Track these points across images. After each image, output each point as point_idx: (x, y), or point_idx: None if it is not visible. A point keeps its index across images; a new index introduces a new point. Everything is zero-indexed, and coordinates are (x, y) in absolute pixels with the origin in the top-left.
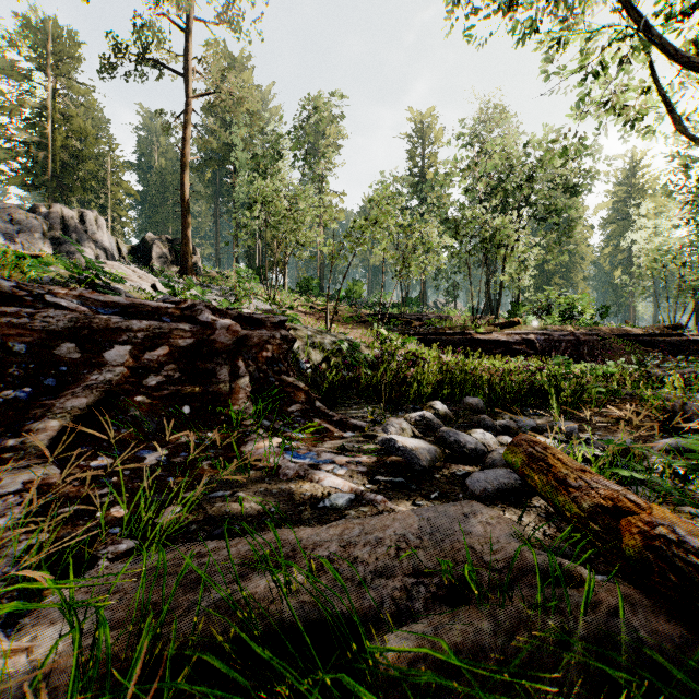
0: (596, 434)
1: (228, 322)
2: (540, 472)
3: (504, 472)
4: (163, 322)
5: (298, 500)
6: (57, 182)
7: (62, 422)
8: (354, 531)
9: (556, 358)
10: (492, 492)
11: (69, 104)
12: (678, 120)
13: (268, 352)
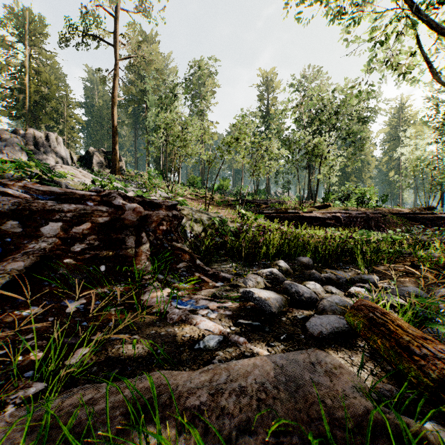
0: (392, 283)
1: (134, 205)
2: (376, 331)
3: (334, 318)
4: (87, 205)
5: (179, 342)
6: (31, 115)
7: (3, 280)
8: (221, 377)
9: (361, 230)
10: (326, 334)
11: (39, 64)
12: (435, 73)
13: (163, 226)
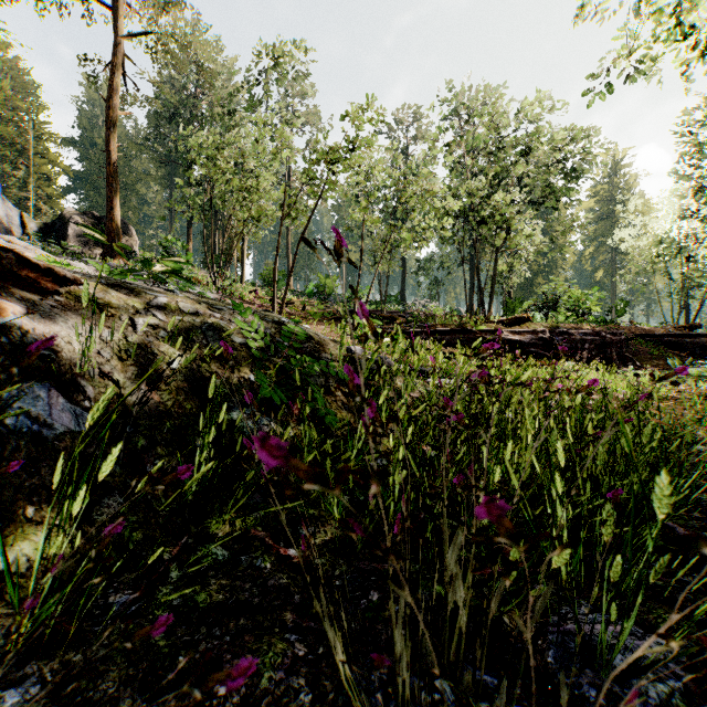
0: None
1: None
2: None
3: None
4: None
5: None
6: None
7: None
8: None
9: None
10: None
11: None
12: None
13: None
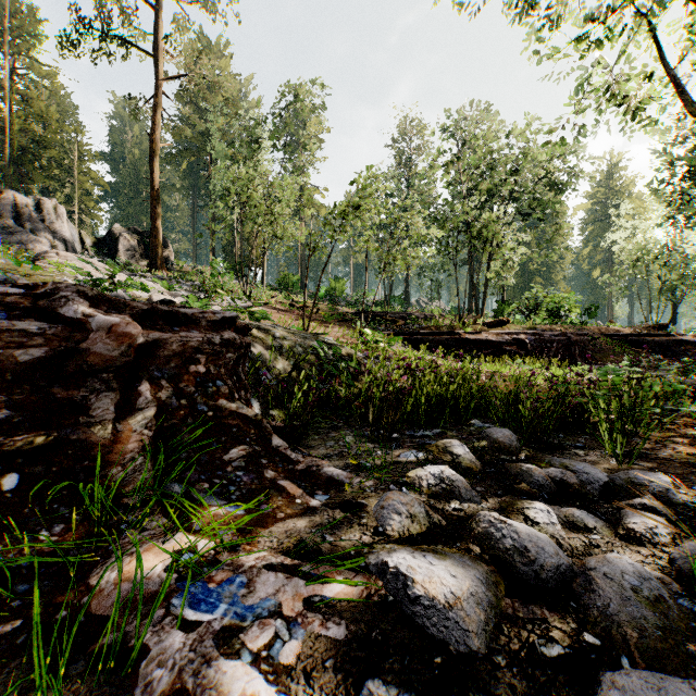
0: (695, 490)
1: (114, 319)
2: None
3: None
4: None
5: None
6: (16, 169)
7: None
8: None
9: (603, 370)
10: None
11: (29, 85)
12: (690, 100)
13: (198, 364)
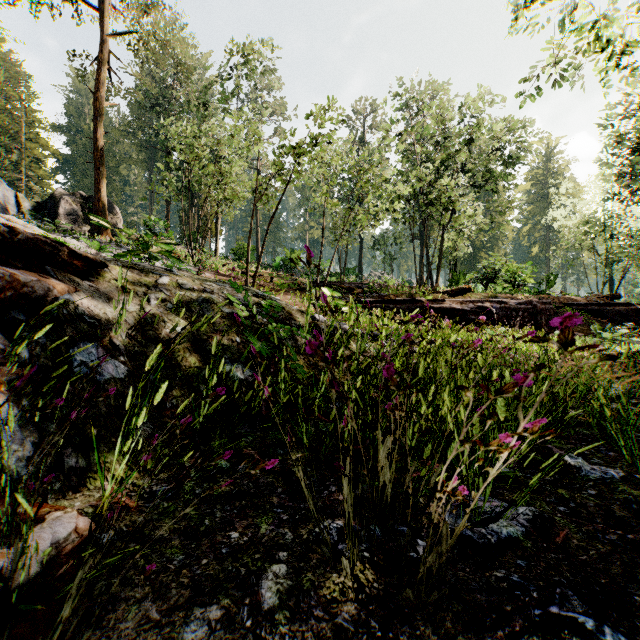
0: None
1: None
2: None
3: None
4: None
5: None
6: None
7: None
8: None
9: None
10: None
11: None
12: None
13: None
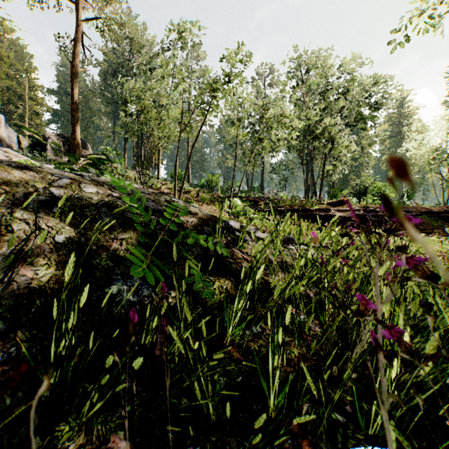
0: None
1: None
2: None
3: None
4: None
5: None
6: None
7: None
8: None
9: None
10: None
11: None
12: None
13: None
